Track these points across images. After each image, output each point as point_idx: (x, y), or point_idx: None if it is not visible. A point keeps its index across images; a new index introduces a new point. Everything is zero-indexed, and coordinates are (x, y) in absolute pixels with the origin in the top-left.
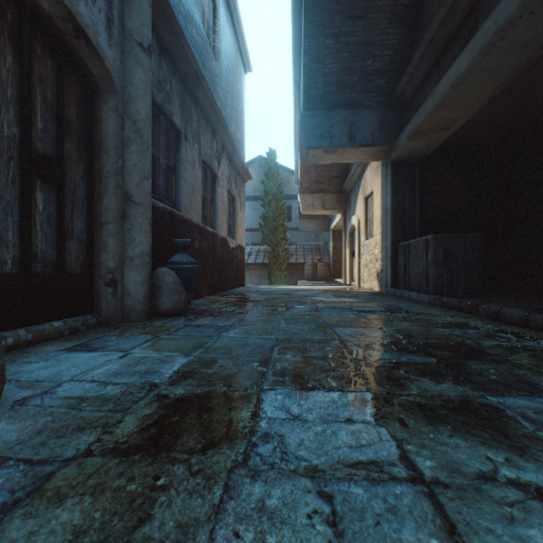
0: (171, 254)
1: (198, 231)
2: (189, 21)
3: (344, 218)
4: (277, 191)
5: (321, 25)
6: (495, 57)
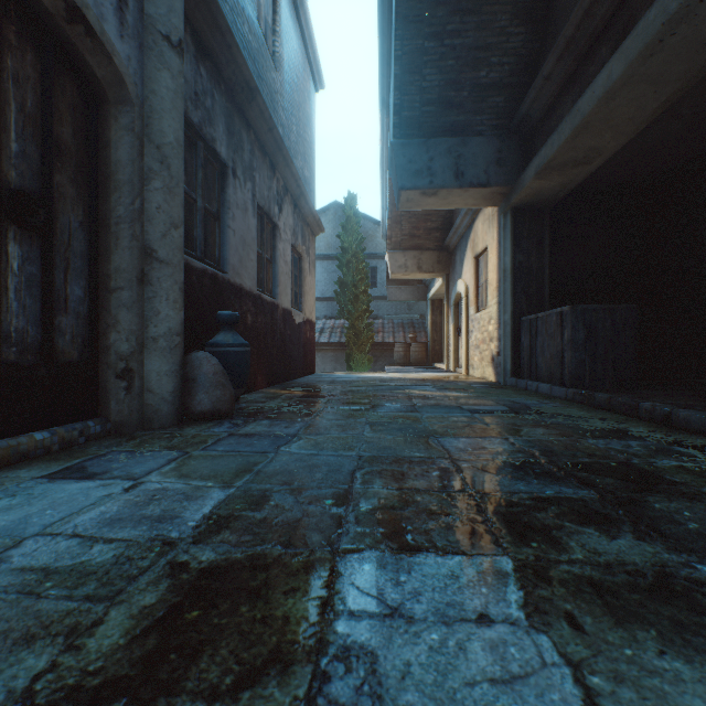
0: (214, 333)
1: (251, 300)
2: (239, 14)
3: (446, 283)
4: (357, 248)
5: (419, 22)
6: (662, 60)
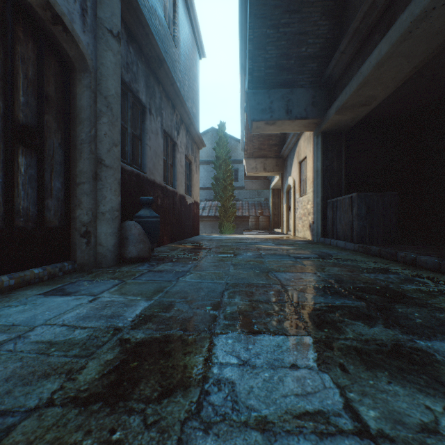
0: (138, 210)
1: (160, 189)
2: (153, 14)
3: (281, 179)
4: (226, 156)
5: (264, 18)
6: (411, 43)
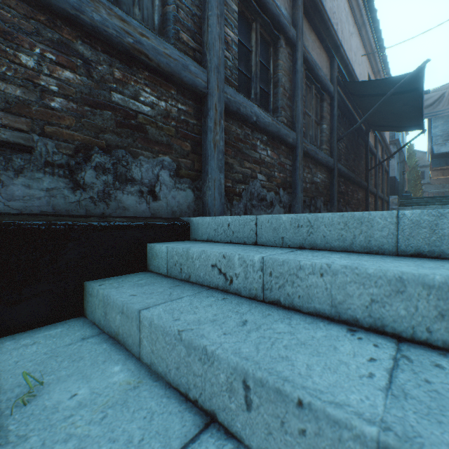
0: None
1: None
2: None
3: None
4: (413, 164)
5: None
6: None
